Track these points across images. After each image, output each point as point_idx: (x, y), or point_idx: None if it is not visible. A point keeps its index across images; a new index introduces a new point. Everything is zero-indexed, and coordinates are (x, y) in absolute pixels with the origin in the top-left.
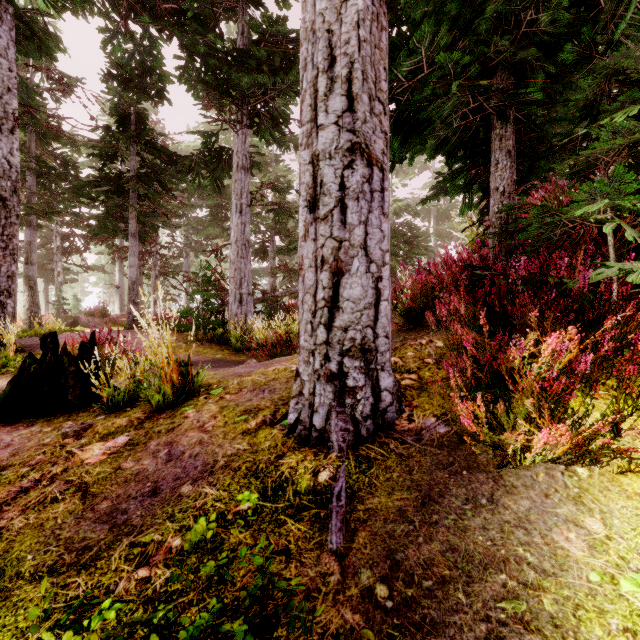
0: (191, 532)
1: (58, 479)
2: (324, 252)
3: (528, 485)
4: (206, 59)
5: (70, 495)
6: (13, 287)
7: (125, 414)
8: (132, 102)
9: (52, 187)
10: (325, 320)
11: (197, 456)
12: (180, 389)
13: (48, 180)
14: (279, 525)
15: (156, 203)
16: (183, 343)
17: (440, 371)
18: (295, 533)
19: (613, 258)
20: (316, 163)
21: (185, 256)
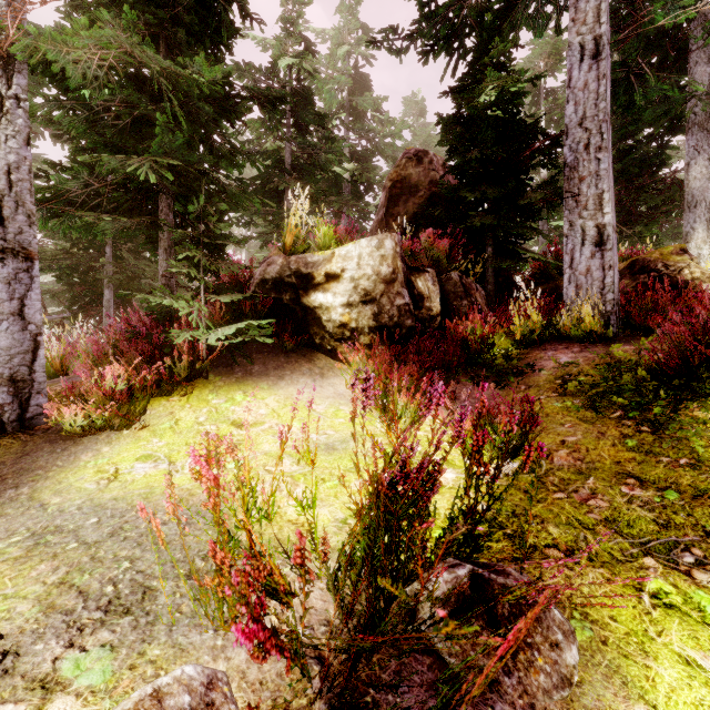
0: None
1: None
2: None
3: (92, 441)
4: None
5: None
6: None
7: None
8: None
9: None
10: None
11: None
12: None
13: None
14: None
15: None
16: None
17: None
18: None
19: (204, 325)
20: None
21: None
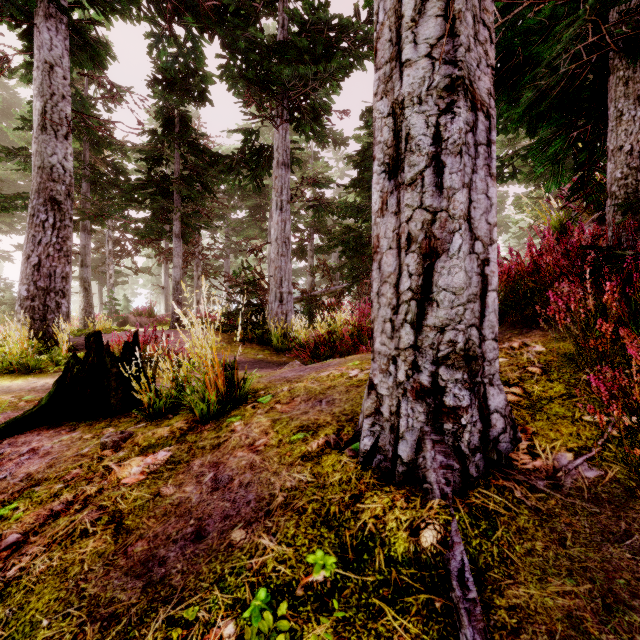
0: (251, 629)
1: (91, 503)
2: (411, 228)
3: None
4: (247, 55)
5: (102, 528)
6: (67, 287)
7: (167, 423)
8: (176, 105)
9: (105, 194)
10: (412, 317)
11: (249, 486)
12: (225, 396)
13: (101, 187)
14: (373, 616)
15: (198, 204)
16: (224, 343)
17: (554, 384)
18: (401, 636)
19: None
20: (399, 112)
21: (225, 257)
